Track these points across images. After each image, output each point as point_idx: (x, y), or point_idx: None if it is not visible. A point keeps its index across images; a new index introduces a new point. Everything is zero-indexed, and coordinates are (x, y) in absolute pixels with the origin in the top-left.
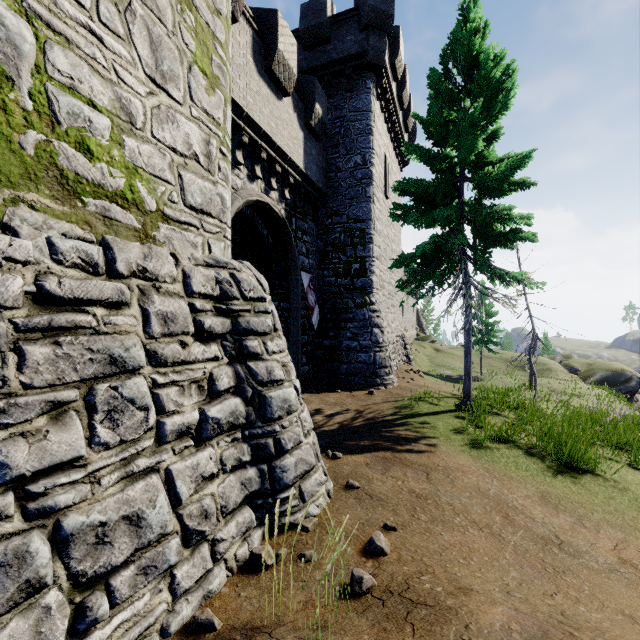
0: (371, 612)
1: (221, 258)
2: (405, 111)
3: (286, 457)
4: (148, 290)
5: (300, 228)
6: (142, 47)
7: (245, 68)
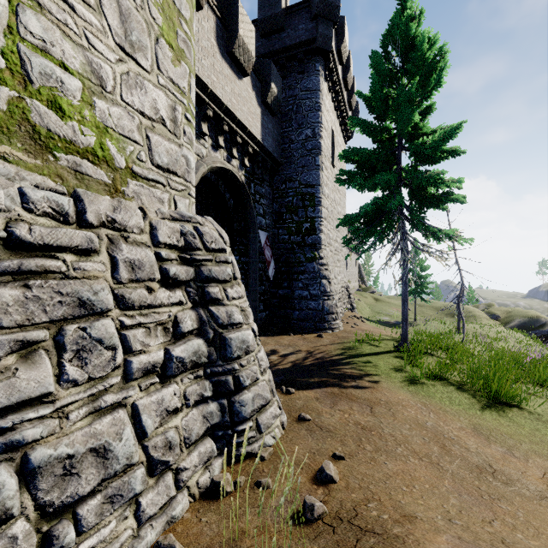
0: (322, 539)
1: (186, 213)
2: (349, 91)
3: (244, 393)
4: (116, 239)
5: (258, 192)
6: (112, 17)
7: (209, 50)
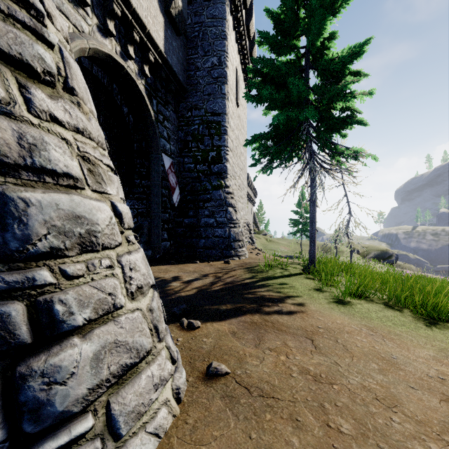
0: None
1: None
2: (251, 43)
3: (68, 345)
4: None
5: (161, 112)
6: None
7: None
